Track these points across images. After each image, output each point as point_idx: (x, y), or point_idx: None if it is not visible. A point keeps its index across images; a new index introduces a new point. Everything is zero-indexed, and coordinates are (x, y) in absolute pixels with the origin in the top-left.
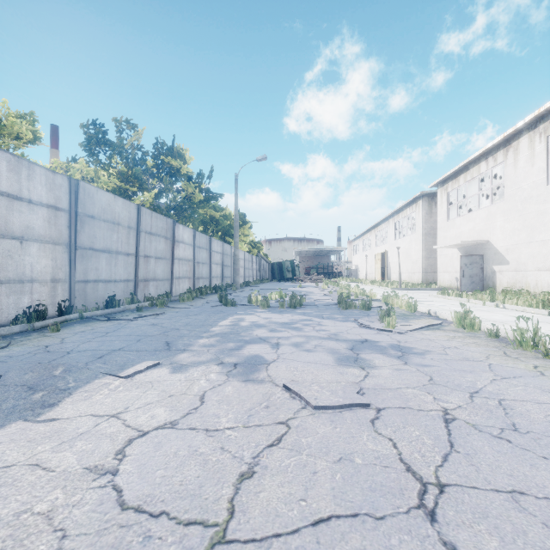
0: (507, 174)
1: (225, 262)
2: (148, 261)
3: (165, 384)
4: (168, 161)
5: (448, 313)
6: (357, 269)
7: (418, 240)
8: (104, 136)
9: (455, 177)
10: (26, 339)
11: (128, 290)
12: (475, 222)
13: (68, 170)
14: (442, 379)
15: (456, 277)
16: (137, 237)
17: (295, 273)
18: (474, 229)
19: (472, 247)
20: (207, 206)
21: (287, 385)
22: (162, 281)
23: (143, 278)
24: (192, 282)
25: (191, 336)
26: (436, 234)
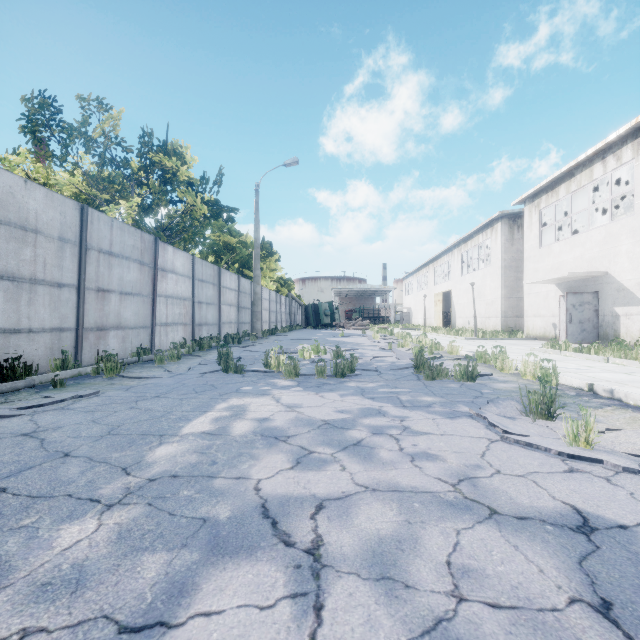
0: (639, 176)
1: (242, 303)
2: (105, 298)
3: None
4: (159, 162)
5: (617, 387)
6: (410, 313)
7: (496, 274)
8: (54, 112)
9: (551, 188)
10: None
11: (61, 345)
12: (585, 247)
13: (4, 166)
14: None
15: (554, 322)
16: (79, 257)
17: (334, 318)
18: (583, 256)
19: (579, 281)
20: (220, 230)
21: None
22: (135, 329)
23: (94, 324)
24: (190, 330)
25: (63, 498)
26: (518, 266)
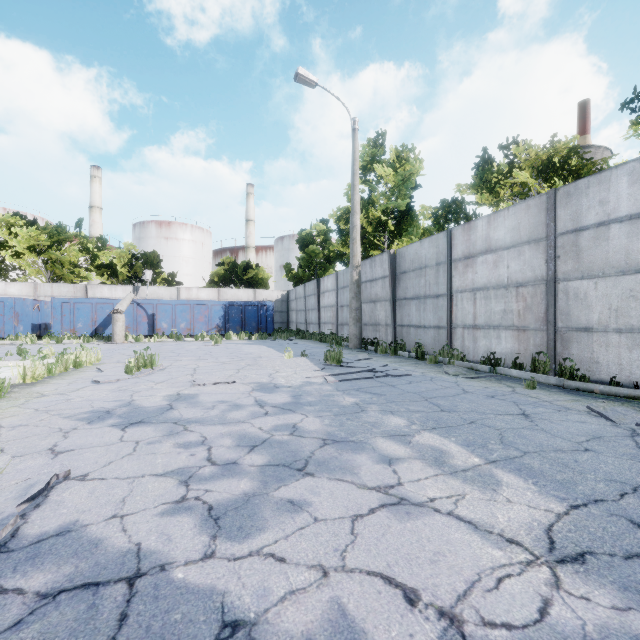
0: None
1: None
2: None
3: (299, 378)
4: None
5: None
6: None
7: None
8: None
9: None
10: (505, 383)
11: None
12: None
13: None
14: (127, 393)
15: None
16: None
17: None
18: None
19: None
20: None
21: (234, 380)
22: None
23: None
24: None
25: (382, 402)
26: None
